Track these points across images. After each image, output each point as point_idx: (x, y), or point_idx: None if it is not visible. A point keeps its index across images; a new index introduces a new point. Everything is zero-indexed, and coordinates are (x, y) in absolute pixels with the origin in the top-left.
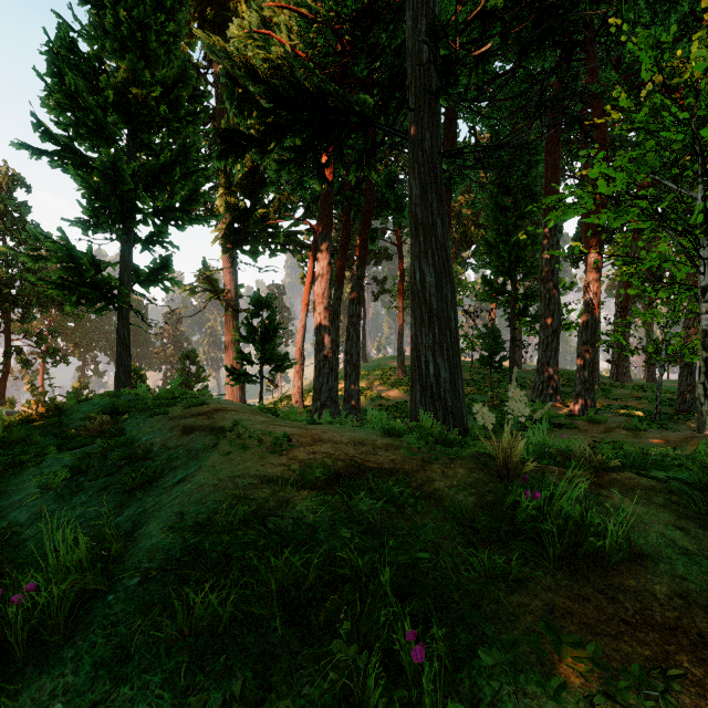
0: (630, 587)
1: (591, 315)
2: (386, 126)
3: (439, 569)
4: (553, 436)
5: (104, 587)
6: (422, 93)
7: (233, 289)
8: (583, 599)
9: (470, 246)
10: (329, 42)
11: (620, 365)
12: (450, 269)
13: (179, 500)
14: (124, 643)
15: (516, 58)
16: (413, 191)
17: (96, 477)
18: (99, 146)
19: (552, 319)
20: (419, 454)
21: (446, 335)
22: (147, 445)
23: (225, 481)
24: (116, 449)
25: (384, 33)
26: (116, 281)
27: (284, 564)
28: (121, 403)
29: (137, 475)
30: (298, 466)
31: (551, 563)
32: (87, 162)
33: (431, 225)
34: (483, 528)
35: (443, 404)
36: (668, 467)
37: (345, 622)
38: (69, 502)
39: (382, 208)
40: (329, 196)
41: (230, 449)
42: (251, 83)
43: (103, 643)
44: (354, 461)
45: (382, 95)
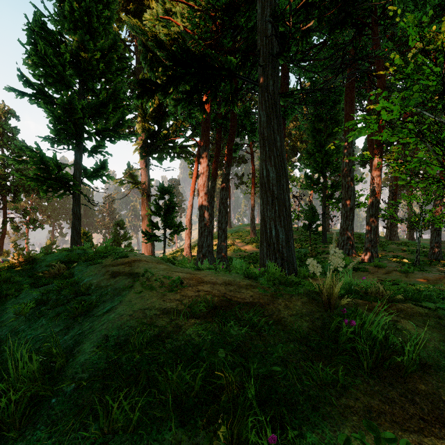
0: (422, 391)
1: (375, 198)
2: (244, 77)
3: (287, 378)
4: (352, 276)
5: (49, 393)
6: (267, 55)
7: (147, 181)
8: (391, 401)
9: (297, 154)
10: (207, 24)
11: (391, 230)
12: (285, 168)
13: (106, 326)
14: (60, 438)
15: (327, 33)
16: (261, 119)
17: (53, 306)
18: (60, 90)
19: (350, 200)
20: (269, 291)
21: (283, 211)
22: (87, 285)
23: (137, 312)
24: (67, 287)
25: (243, 18)
26: (71, 176)
27: (178, 375)
28: (72, 255)
29: (79, 306)
30: (187, 301)
31: (365, 373)
32: (53, 100)
33: (273, 140)
34: (316, 346)
35: (281, 255)
36: (435, 300)
37: (222, 426)
38: (33, 324)
39: (241, 130)
40: (207, 122)
41: (142, 289)
42: (158, 49)
43: (45, 437)
44: (225, 297)
45: (241, 58)
